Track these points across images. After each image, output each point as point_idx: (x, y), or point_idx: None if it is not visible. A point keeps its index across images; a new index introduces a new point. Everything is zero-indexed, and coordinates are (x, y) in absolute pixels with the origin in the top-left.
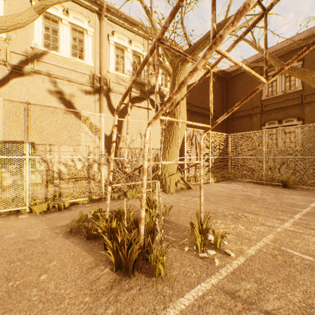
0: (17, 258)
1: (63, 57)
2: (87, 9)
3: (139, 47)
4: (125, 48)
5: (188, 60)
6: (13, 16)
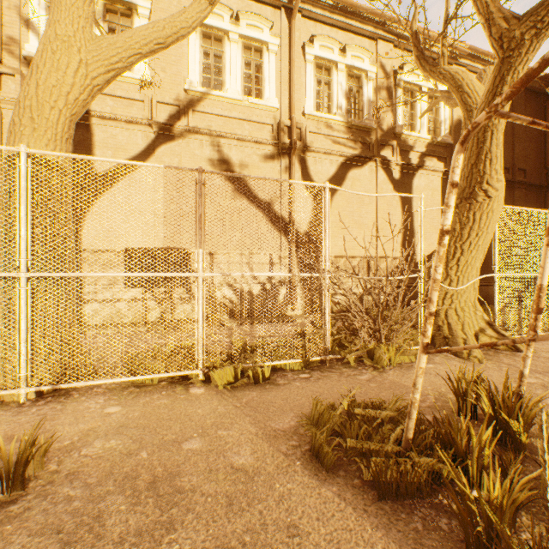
0: (234, 536)
1: (231, 99)
2: (267, 6)
3: (359, 57)
4: (333, 65)
5: None
6: (173, 18)
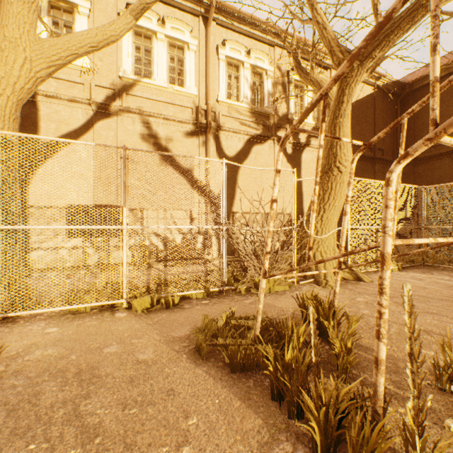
0: (131, 398)
1: (158, 86)
2: (188, 14)
3: (261, 59)
4: (241, 64)
5: (374, 55)
6: (104, 27)
